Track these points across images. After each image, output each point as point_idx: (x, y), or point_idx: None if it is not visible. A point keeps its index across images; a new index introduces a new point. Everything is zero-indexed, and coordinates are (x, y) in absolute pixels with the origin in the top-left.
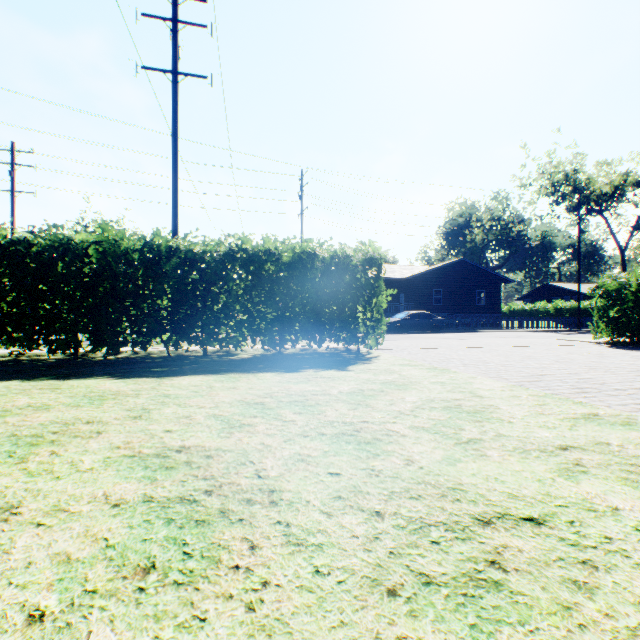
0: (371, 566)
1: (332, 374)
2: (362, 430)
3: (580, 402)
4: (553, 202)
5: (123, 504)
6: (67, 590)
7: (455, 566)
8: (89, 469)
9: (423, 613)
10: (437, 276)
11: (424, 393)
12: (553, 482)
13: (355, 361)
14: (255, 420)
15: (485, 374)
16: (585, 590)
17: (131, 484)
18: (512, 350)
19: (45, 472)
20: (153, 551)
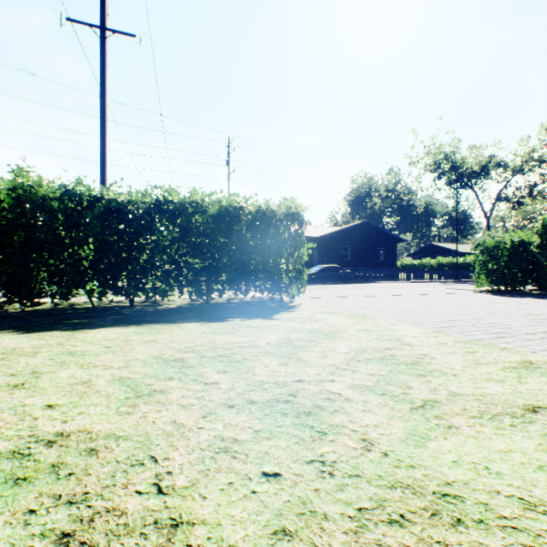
0: None
1: (258, 323)
2: (299, 393)
3: (506, 348)
4: (436, 177)
5: None
6: None
7: None
8: None
9: None
10: (345, 235)
11: (354, 342)
12: None
13: (280, 309)
14: (170, 384)
15: (403, 320)
16: None
17: None
18: (414, 298)
19: None
20: None
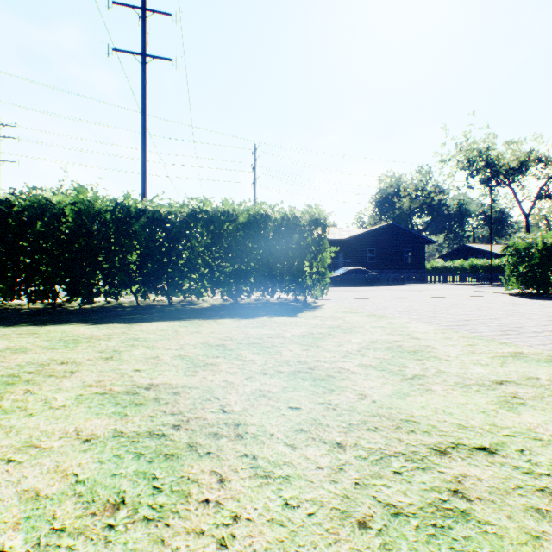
0: (339, 498)
1: (284, 320)
2: (316, 368)
3: (505, 342)
4: (469, 175)
5: (94, 439)
6: (34, 529)
7: (420, 496)
8: (62, 406)
9: (396, 546)
10: (371, 237)
11: (367, 336)
12: (496, 413)
13: (303, 309)
14: (218, 360)
15: (418, 319)
16: (549, 518)
17: (102, 420)
18: (438, 300)
19: (19, 409)
20: (123, 486)
